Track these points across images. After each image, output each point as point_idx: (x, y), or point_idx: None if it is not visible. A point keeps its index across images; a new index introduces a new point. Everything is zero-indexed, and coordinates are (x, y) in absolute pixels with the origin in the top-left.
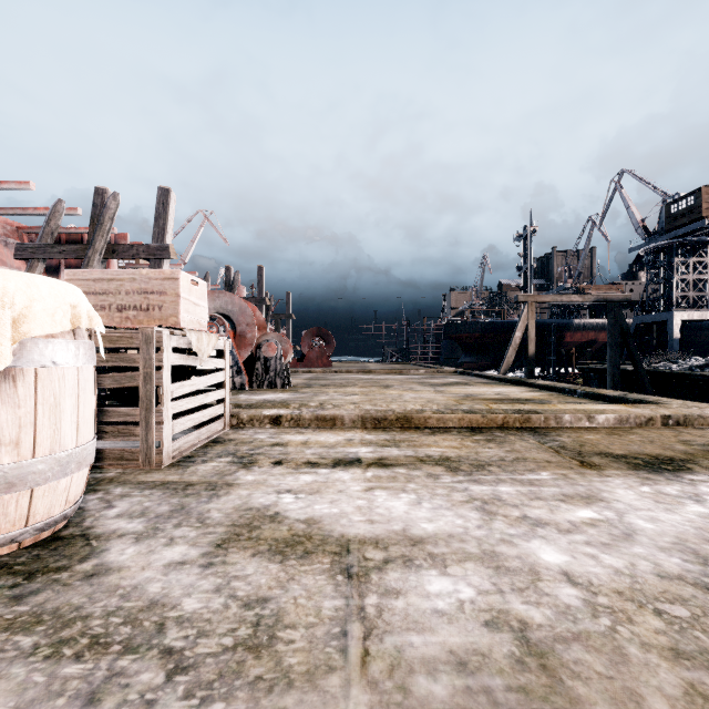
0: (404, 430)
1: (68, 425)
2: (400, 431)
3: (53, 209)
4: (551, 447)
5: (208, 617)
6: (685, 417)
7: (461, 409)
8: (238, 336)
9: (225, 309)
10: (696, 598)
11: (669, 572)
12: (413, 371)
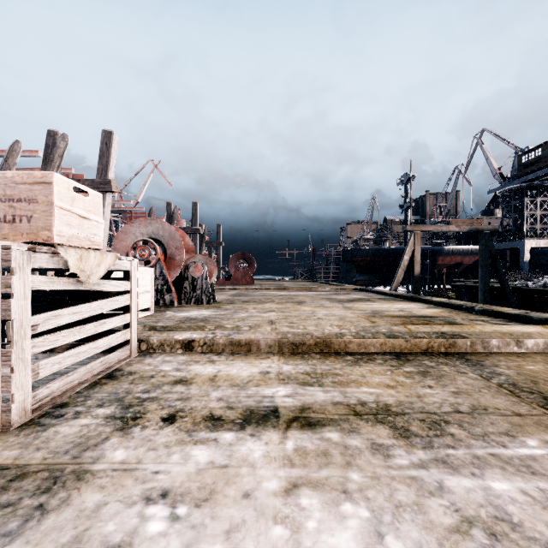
0: (324, 357)
1: None
2: (320, 359)
3: (11, 149)
4: (500, 384)
5: None
6: None
7: (381, 332)
8: (168, 258)
9: (156, 234)
10: None
11: None
12: (321, 288)
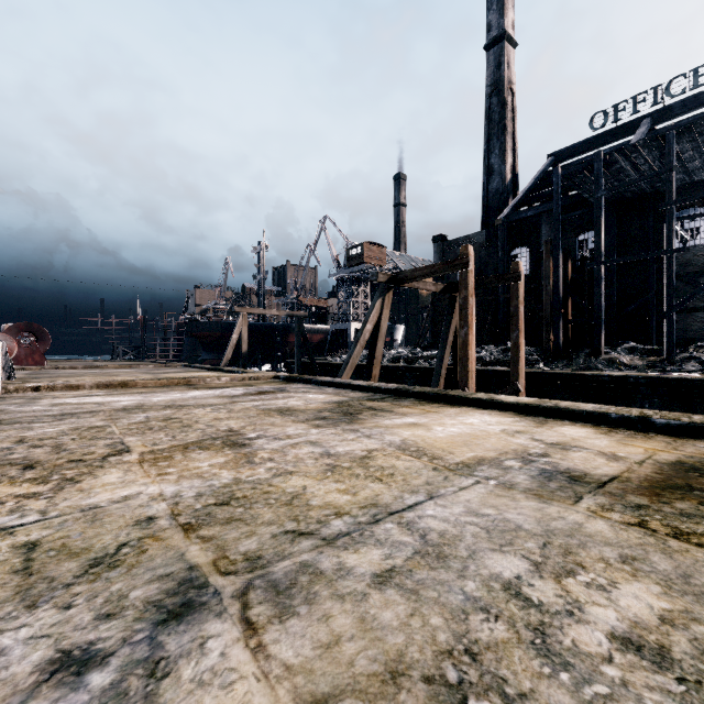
0: (123, 388)
1: None
2: (121, 389)
3: None
4: (190, 387)
5: (63, 409)
6: (258, 377)
7: (157, 378)
8: None
9: None
10: (183, 399)
11: (184, 398)
12: (143, 366)
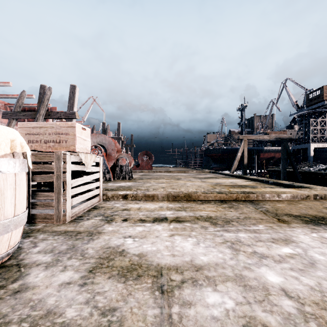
0: (188, 201)
1: (9, 205)
2: (186, 202)
3: (20, 95)
4: (261, 210)
5: (80, 323)
6: (325, 195)
7: (215, 191)
8: (108, 155)
9: (101, 142)
10: None
11: None
12: (190, 171)
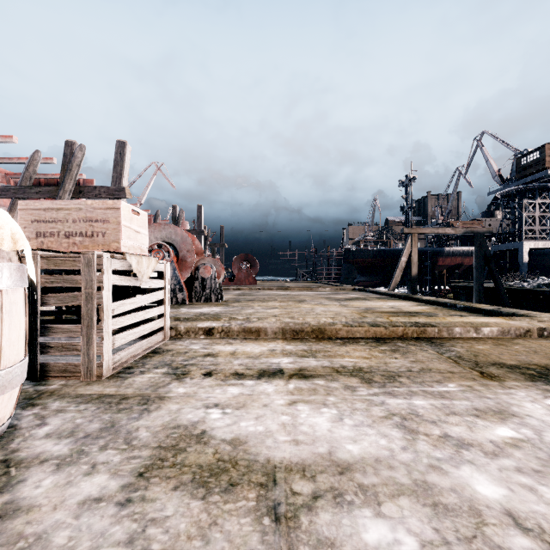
0: (319, 340)
1: None
2: (315, 342)
3: (31, 158)
4: (449, 357)
5: None
6: None
7: (366, 322)
8: (180, 260)
9: (169, 238)
10: None
11: None
12: (321, 288)
